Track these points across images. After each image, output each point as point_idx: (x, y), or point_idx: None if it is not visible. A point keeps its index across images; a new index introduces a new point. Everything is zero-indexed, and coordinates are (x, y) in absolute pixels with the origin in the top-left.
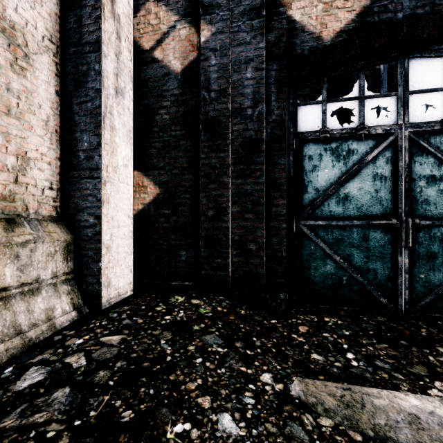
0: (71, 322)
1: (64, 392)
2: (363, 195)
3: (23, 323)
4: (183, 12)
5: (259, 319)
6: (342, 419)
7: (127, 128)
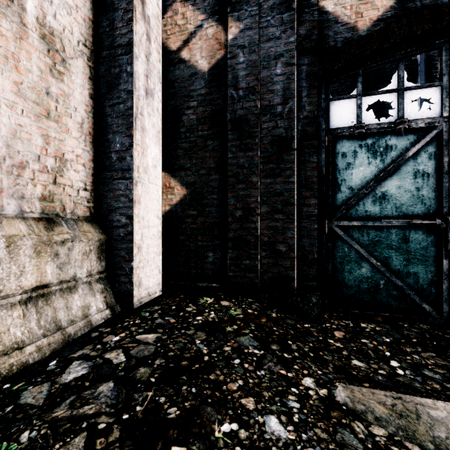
0: (105, 320)
1: (108, 386)
2: (402, 194)
3: (63, 319)
4: (210, 11)
5: (292, 322)
6: (396, 429)
7: (156, 129)
